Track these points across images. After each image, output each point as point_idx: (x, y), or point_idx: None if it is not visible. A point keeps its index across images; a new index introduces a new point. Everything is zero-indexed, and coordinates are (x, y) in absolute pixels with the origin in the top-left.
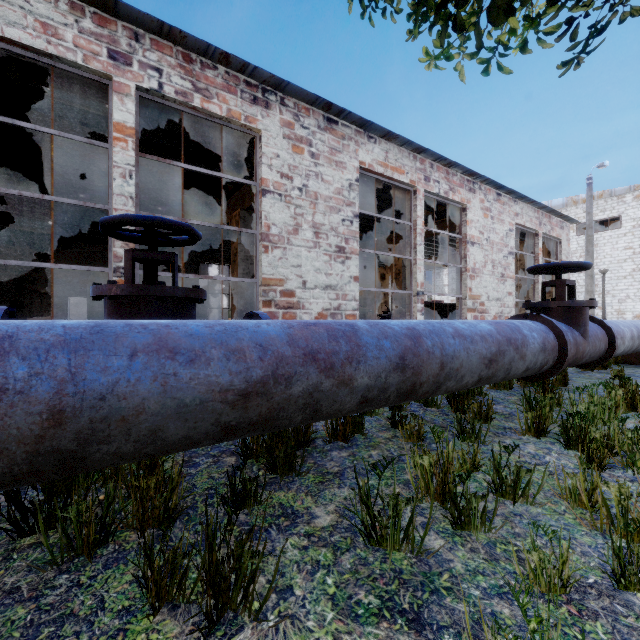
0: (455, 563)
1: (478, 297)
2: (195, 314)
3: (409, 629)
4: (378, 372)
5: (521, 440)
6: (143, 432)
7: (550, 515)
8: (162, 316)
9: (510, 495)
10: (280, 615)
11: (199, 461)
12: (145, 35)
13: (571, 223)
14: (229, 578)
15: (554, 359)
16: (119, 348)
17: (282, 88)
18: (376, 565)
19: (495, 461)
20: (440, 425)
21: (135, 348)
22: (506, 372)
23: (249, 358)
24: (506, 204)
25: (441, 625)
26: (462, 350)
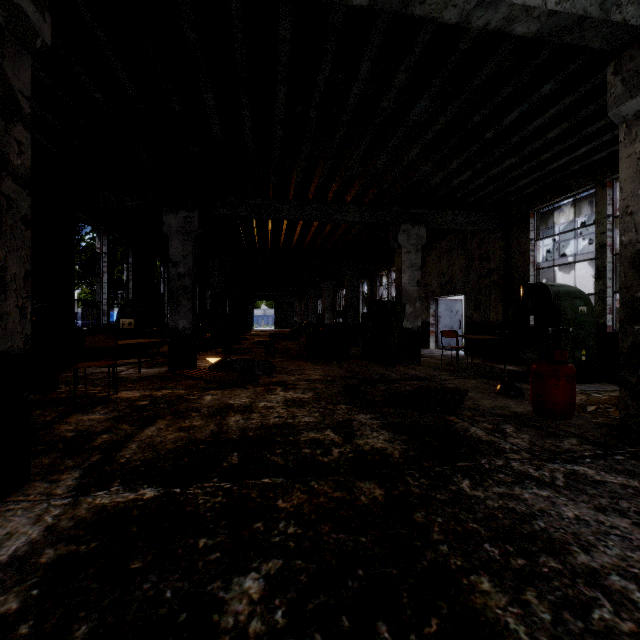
0: None
1: None
2: None
3: None
4: None
5: None
6: None
7: None
8: None
9: None
10: None
11: None
12: None
13: None
14: None
15: None
16: None
17: None
18: None
19: None
20: None
21: None
22: None
23: None
24: None
25: None
26: None
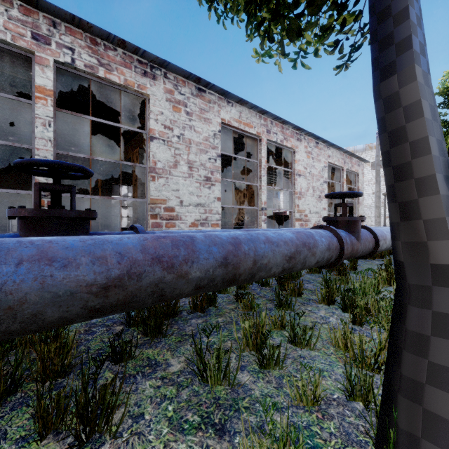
0: (255, 391)
1: (303, 211)
2: (88, 228)
3: (215, 435)
4: (207, 268)
5: (318, 307)
6: (26, 316)
7: (322, 356)
8: (61, 230)
9: (300, 344)
10: (131, 433)
11: (96, 330)
12: (61, 23)
13: (365, 162)
14: (96, 411)
15: (336, 255)
16: (9, 259)
17: (165, 66)
18: (204, 395)
19: (291, 323)
20: (268, 299)
21: (21, 258)
22: (302, 264)
23: (110, 262)
24: (322, 149)
25: (236, 431)
26: (270, 251)
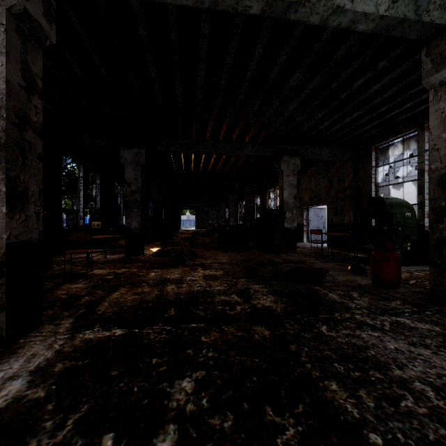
0: None
1: None
2: None
3: None
4: None
5: None
6: None
7: None
8: None
9: None
10: None
11: None
12: None
13: None
14: None
15: None
16: None
17: None
18: None
19: None
20: None
21: None
22: None
23: None
24: None
25: None
26: None
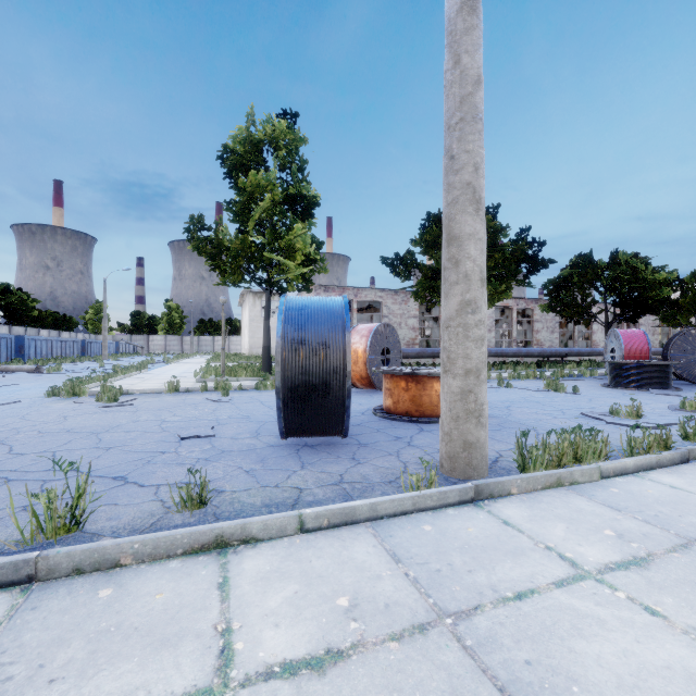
0: None
1: None
2: None
3: None
4: None
5: None
6: None
7: None
8: None
9: None
10: None
11: None
12: None
13: None
14: None
15: None
16: None
17: None
18: None
19: None
20: None
21: None
22: None
23: None
24: None
25: None
26: None
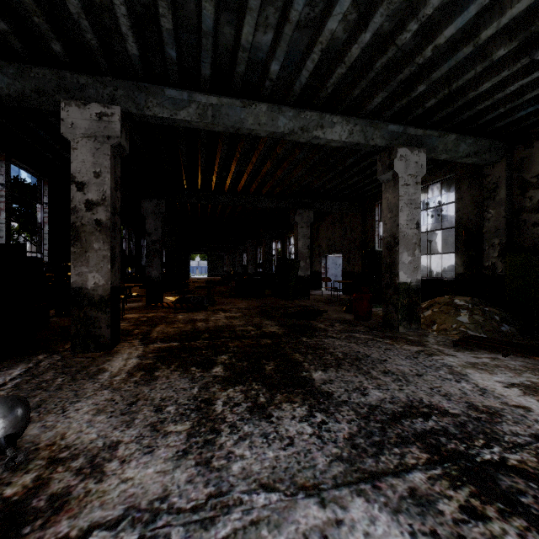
0: None
1: None
2: None
3: None
4: None
5: None
6: None
7: None
8: None
9: None
10: None
11: None
12: None
13: None
14: None
15: None
16: None
17: None
18: None
19: None
20: None
21: None
22: None
23: None
24: None
25: None
26: None
